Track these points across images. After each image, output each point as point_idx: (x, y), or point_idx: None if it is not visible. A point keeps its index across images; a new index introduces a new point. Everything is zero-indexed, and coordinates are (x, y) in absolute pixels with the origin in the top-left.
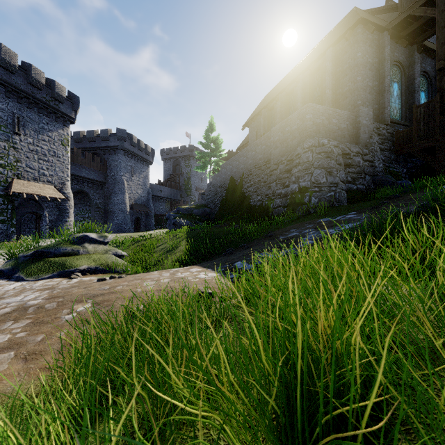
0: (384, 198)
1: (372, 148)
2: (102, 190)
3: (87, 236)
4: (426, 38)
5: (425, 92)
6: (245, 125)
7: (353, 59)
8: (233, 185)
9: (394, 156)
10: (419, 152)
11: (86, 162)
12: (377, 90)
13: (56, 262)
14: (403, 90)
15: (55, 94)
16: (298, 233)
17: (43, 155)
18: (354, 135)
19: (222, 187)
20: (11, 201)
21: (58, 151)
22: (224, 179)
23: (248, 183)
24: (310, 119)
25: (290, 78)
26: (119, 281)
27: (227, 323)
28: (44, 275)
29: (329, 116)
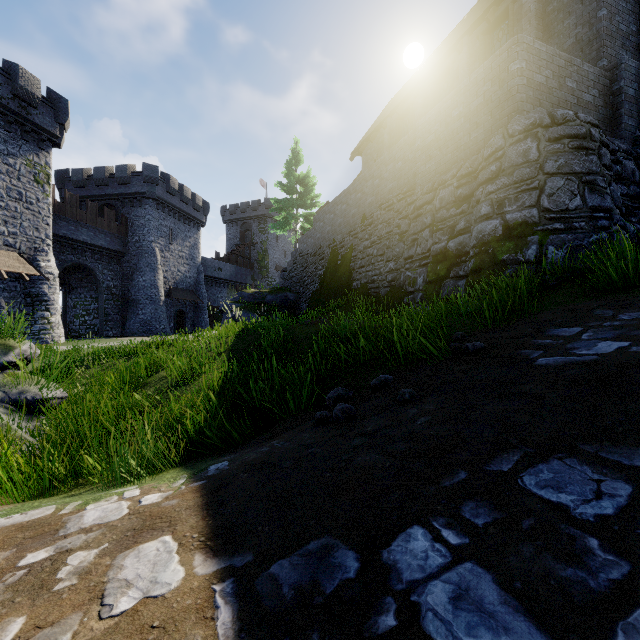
0: None
1: None
2: (119, 265)
3: None
4: None
5: None
6: (355, 151)
7: None
8: (337, 248)
9: None
10: None
11: (88, 217)
12: (636, 42)
13: None
14: None
15: (20, 88)
16: (629, 342)
17: None
18: (608, 120)
19: (317, 254)
20: None
21: (27, 193)
22: (320, 239)
23: (366, 241)
24: (521, 73)
25: (440, 52)
26: None
27: None
28: None
29: (560, 71)
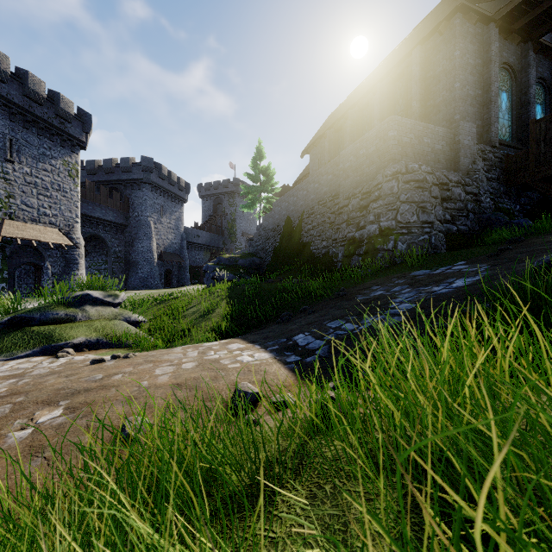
0: (500, 243)
1: (476, 177)
2: (123, 234)
3: (89, 295)
4: (545, 33)
5: (541, 105)
6: (304, 151)
7: (449, 60)
8: (290, 227)
9: (504, 187)
10: (539, 182)
11: (102, 199)
12: (481, 100)
13: (40, 333)
14: (514, 102)
15: (60, 110)
16: (385, 291)
17: (44, 189)
18: (452, 159)
19: (276, 230)
20: (1, 248)
21: (64, 185)
22: (278, 219)
23: (309, 225)
24: (394, 138)
25: (363, 88)
26: (121, 364)
27: (288, 489)
28: (20, 352)
29: (420, 133)
